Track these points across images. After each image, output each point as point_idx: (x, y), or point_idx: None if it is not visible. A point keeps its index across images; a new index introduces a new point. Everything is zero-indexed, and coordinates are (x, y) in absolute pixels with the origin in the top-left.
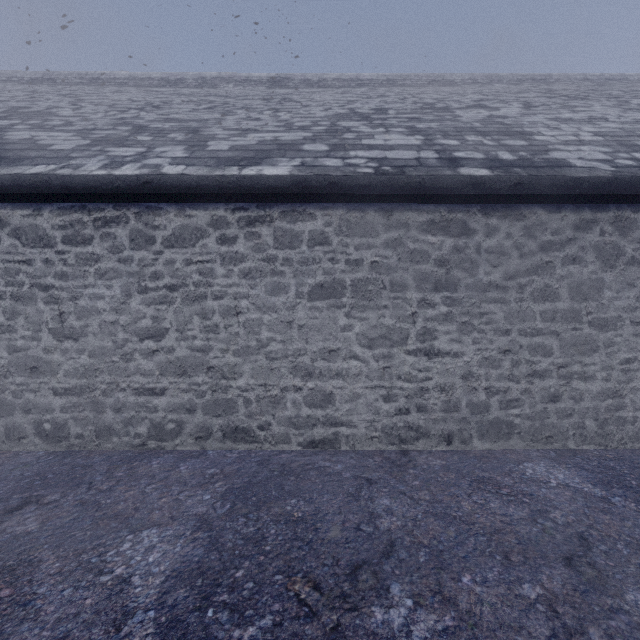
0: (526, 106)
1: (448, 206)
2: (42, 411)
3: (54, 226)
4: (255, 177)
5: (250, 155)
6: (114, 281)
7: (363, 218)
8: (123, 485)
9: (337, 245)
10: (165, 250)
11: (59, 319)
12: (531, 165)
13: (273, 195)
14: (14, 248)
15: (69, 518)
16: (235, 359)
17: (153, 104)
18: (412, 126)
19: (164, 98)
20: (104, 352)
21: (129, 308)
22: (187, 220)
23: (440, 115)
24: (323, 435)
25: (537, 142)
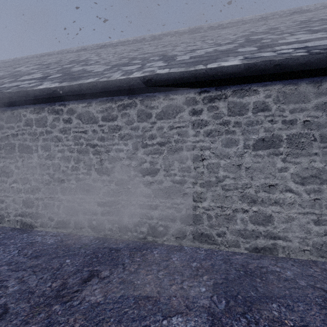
0: None
1: None
2: (91, 214)
3: (97, 111)
4: (218, 68)
5: (205, 59)
6: (128, 141)
7: (296, 89)
8: (143, 269)
9: (275, 110)
10: (157, 121)
11: (100, 163)
12: None
13: (229, 79)
14: (78, 125)
15: (119, 294)
16: (201, 189)
17: (134, 49)
18: (309, 29)
19: (138, 47)
20: (123, 182)
21: (137, 156)
22: (170, 102)
23: (323, 22)
24: (264, 244)
25: None
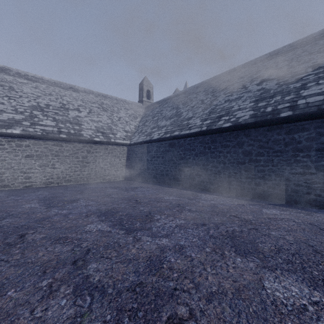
0: (89, 112)
1: (58, 141)
2: None
3: None
4: (11, 133)
5: (7, 124)
6: None
7: (39, 142)
8: None
9: (32, 147)
10: None
11: None
12: (75, 135)
13: (16, 137)
14: None
15: None
16: (4, 170)
17: None
18: (55, 117)
19: None
20: None
21: None
22: None
23: (64, 113)
24: (29, 185)
25: (81, 128)
